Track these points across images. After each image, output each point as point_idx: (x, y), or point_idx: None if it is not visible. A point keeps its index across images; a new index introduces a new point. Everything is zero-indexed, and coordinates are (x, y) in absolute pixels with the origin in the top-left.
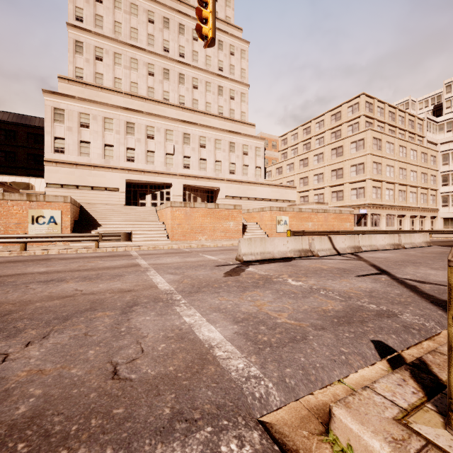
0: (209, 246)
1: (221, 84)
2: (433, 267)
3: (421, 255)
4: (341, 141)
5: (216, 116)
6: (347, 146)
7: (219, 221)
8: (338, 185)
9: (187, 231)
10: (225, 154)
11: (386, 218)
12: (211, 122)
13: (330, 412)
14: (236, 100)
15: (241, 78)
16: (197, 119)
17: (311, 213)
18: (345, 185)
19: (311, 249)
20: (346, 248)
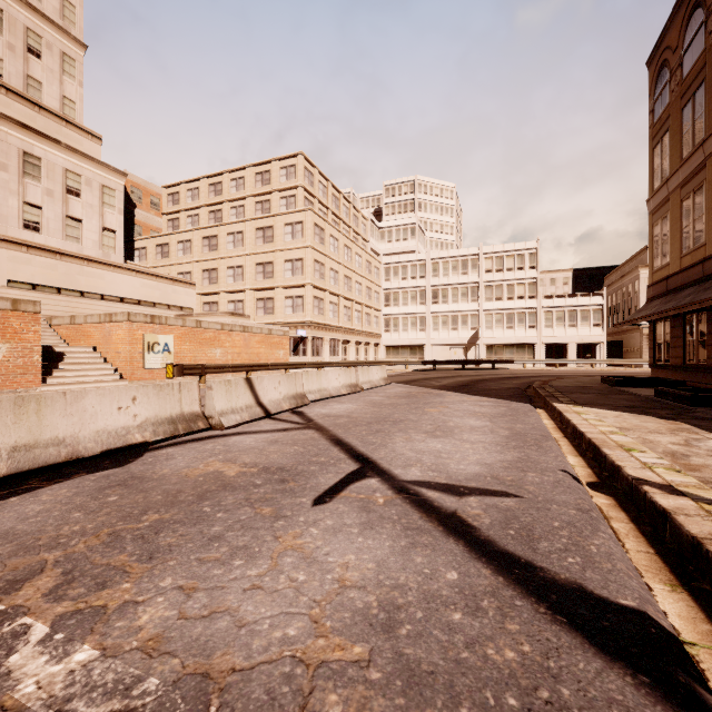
0: None
1: None
2: (426, 429)
3: (390, 402)
4: (271, 219)
5: None
6: (279, 228)
7: None
8: (267, 288)
9: None
10: (8, 177)
11: (330, 344)
12: None
13: None
14: (46, 63)
15: (63, 19)
16: None
17: (220, 331)
18: (276, 290)
19: (206, 412)
20: (282, 399)
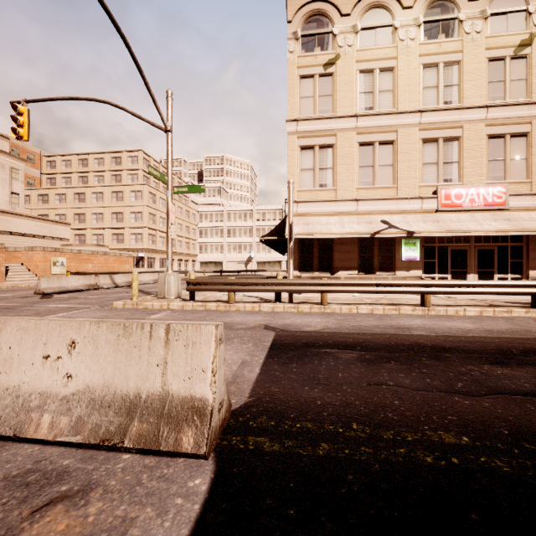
0: None
1: None
2: None
3: None
4: (122, 187)
5: None
6: (127, 193)
7: None
8: (119, 228)
9: None
10: None
11: (160, 261)
12: None
13: (113, 303)
14: None
15: None
16: None
17: (91, 255)
18: (125, 229)
19: (98, 284)
20: (123, 282)
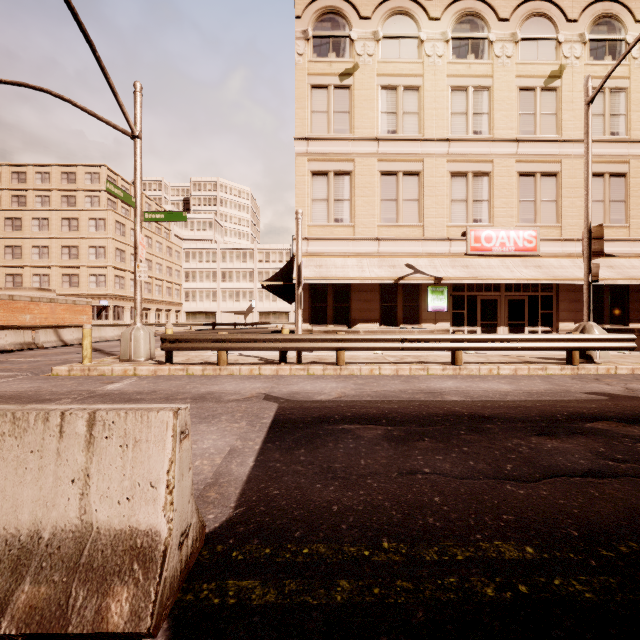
0: None
1: None
2: None
3: None
4: (77, 213)
5: None
6: (84, 220)
7: None
8: (73, 266)
9: None
10: None
11: (131, 311)
12: None
13: (52, 369)
14: None
15: None
16: None
17: (29, 302)
18: (81, 269)
19: (36, 342)
20: (75, 339)
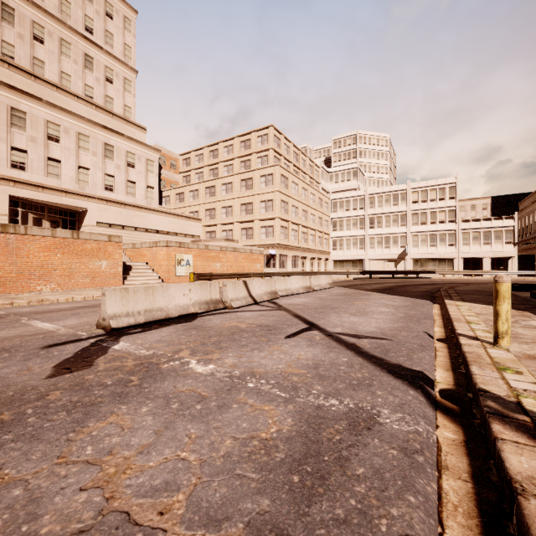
0: (57, 301)
1: (91, 53)
2: (351, 312)
3: (332, 298)
4: (251, 173)
5: (80, 98)
6: (257, 179)
7: (81, 260)
8: (248, 221)
9: (9, 275)
10: (97, 160)
11: (292, 259)
12: (70, 104)
13: None
14: (115, 86)
15: (125, 56)
16: (43, 93)
17: (219, 251)
18: (255, 222)
19: (223, 299)
20: (263, 294)
